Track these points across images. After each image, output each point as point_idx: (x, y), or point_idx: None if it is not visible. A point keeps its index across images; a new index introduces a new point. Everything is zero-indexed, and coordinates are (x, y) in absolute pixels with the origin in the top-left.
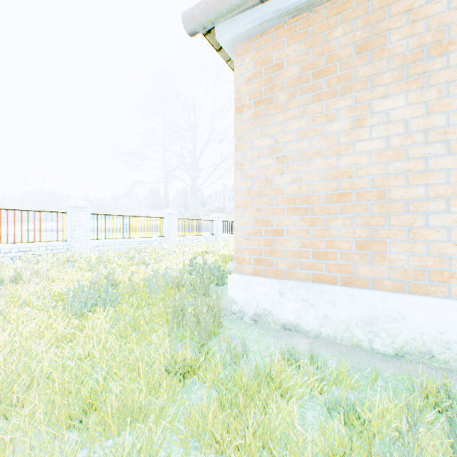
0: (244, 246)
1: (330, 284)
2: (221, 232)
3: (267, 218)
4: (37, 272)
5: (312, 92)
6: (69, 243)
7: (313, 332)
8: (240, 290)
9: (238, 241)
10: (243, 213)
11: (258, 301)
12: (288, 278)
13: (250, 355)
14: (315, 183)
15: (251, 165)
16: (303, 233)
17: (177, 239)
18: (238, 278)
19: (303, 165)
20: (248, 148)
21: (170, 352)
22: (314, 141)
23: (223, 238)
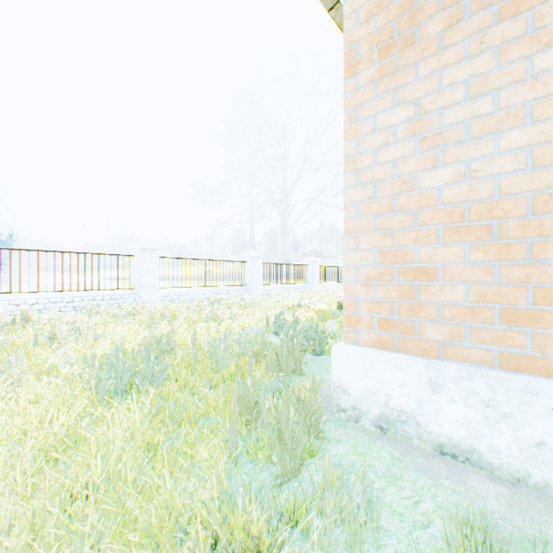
0: (360, 298)
1: (544, 376)
2: (317, 280)
3: (403, 249)
4: (86, 327)
5: (500, 0)
6: (136, 291)
7: (509, 470)
8: (353, 372)
9: (350, 289)
10: (357, 241)
11: (388, 395)
12: (446, 357)
13: (384, 518)
14: (508, 175)
15: (373, 159)
16: (481, 273)
17: (262, 288)
18: (349, 351)
19: (479, 144)
20: (366, 130)
21: (227, 490)
22: (506, 94)
23: (320, 287)
